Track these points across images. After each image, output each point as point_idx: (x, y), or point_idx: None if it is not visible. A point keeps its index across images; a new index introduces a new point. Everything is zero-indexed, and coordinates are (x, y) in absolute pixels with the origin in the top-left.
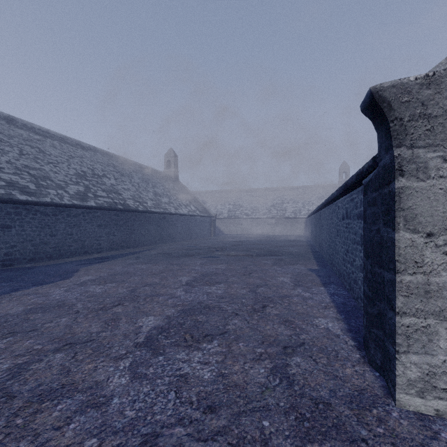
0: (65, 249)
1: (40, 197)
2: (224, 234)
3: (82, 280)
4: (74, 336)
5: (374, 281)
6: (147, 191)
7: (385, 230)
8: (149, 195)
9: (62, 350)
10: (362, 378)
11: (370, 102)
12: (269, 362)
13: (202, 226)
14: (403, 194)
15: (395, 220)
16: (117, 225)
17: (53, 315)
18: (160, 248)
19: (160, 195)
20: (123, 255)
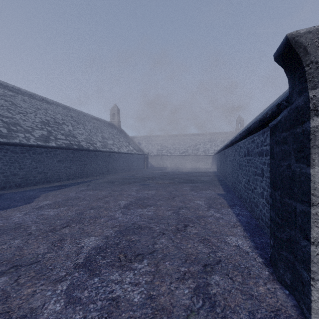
0: (31, 179)
1: (10, 139)
2: (154, 167)
3: (41, 204)
4: (21, 258)
5: (284, 210)
6: (96, 135)
7: (297, 165)
8: (98, 139)
9: (7, 273)
10: (275, 296)
11: (285, 49)
12: (192, 282)
13: (138, 161)
14: (318, 132)
15: (310, 156)
16: (73, 161)
17: (8, 237)
18: (106, 178)
19: (107, 138)
20: (77, 184)
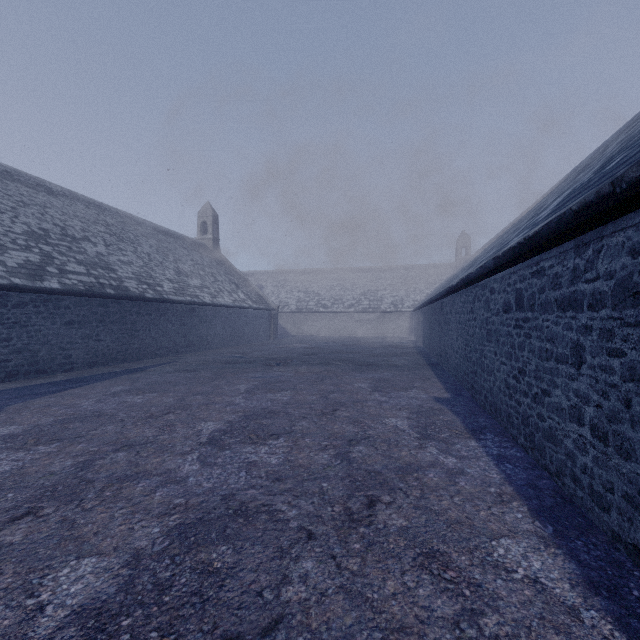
0: None
1: None
2: (291, 336)
3: None
4: None
5: None
6: (163, 267)
7: None
8: (168, 274)
9: None
10: None
11: None
12: None
13: (256, 324)
14: None
15: None
16: (105, 323)
17: None
18: (183, 362)
19: (188, 274)
20: (109, 376)
